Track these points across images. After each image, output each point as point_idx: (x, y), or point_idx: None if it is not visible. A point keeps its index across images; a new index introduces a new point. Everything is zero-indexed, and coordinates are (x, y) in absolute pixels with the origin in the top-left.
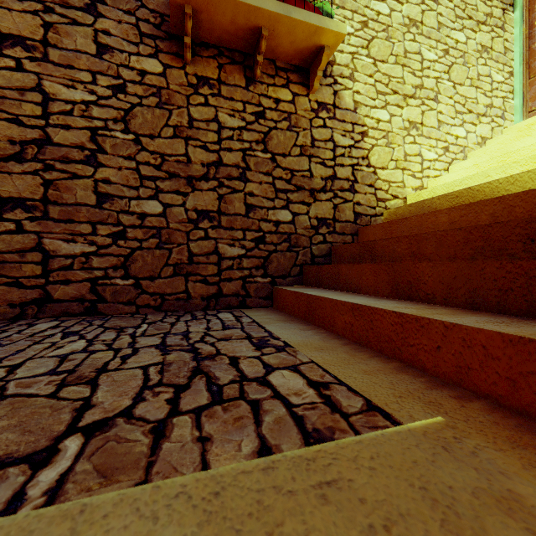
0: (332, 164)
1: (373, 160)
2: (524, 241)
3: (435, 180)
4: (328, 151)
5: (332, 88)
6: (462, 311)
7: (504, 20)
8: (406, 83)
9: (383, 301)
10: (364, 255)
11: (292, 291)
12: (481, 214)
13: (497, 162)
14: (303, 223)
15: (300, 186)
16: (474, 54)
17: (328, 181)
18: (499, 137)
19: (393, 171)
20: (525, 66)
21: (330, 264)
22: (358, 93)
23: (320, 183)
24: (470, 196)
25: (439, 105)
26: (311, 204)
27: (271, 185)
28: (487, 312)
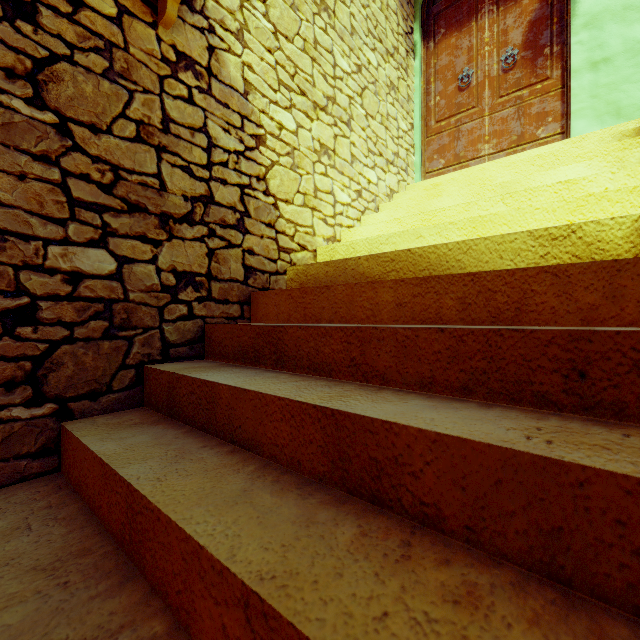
0: (205, 175)
1: (273, 185)
2: (566, 373)
3: (349, 231)
4: (198, 149)
5: (205, 37)
6: (561, 625)
7: (407, 63)
8: (317, 86)
9: (326, 538)
10: (264, 351)
11: (96, 455)
12: (444, 297)
13: (421, 219)
14: (144, 279)
15: (136, 203)
16: (384, 87)
17: (198, 204)
18: (407, 193)
19: (300, 208)
20: (423, 123)
21: (201, 356)
22: (251, 69)
23: (181, 206)
24: (410, 262)
25: (352, 133)
26: (163, 244)
27: (58, 188)
28: (603, 609)
